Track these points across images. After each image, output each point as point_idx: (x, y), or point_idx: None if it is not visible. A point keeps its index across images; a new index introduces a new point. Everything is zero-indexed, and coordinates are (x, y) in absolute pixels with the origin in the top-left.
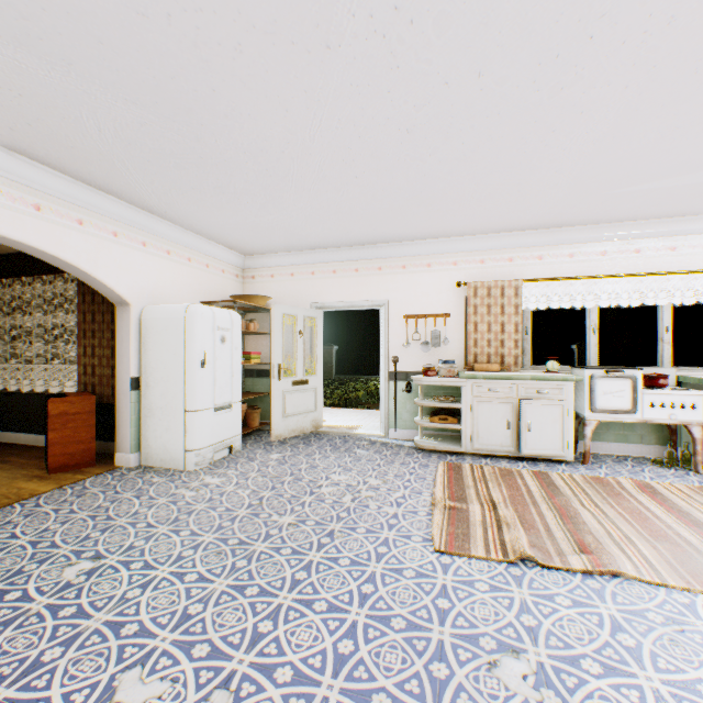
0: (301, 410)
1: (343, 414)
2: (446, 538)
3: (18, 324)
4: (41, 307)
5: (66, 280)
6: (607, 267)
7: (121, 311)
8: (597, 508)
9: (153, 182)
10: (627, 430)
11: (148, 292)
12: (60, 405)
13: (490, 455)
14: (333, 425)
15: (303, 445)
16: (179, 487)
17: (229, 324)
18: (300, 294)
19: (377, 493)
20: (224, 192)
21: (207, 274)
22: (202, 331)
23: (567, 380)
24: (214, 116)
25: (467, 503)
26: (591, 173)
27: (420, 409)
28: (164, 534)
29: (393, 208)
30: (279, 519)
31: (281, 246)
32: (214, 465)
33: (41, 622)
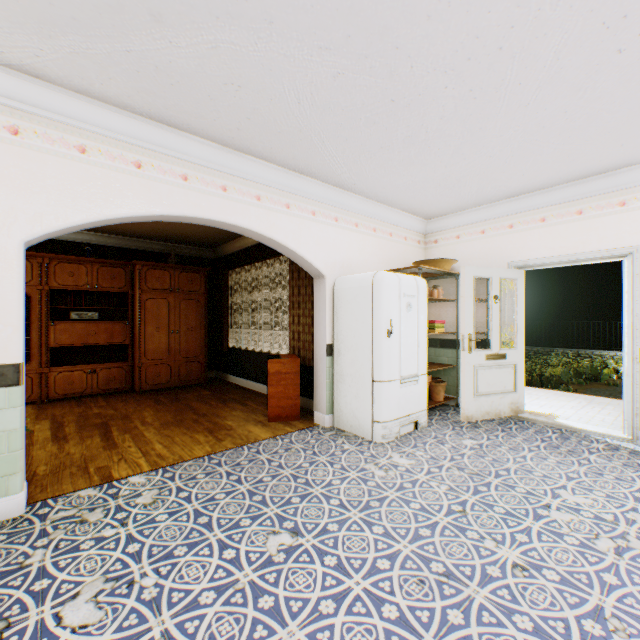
0: (496, 389)
1: (546, 397)
2: None
3: (253, 299)
4: (266, 285)
5: (281, 262)
6: None
7: (317, 283)
8: None
9: (343, 152)
10: None
11: (339, 264)
12: (275, 365)
13: None
14: (536, 411)
15: (501, 433)
16: (367, 461)
17: (413, 291)
18: (492, 254)
19: None
20: (413, 143)
21: (389, 242)
22: (388, 298)
23: None
24: (412, 26)
25: None
26: None
27: None
28: (355, 522)
29: None
30: (495, 548)
31: (470, 200)
32: (400, 440)
33: (243, 605)
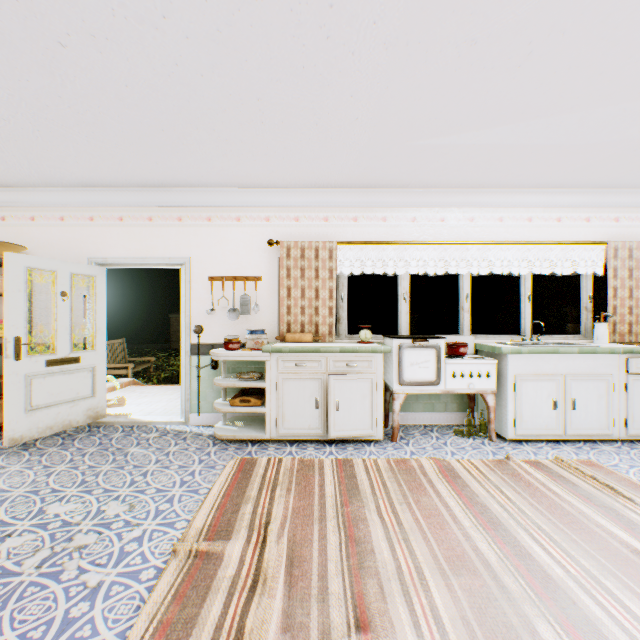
0: (66, 398)
1: (155, 393)
2: None
3: None
4: None
5: None
6: (417, 234)
7: None
8: (393, 514)
9: None
10: (434, 398)
11: None
12: None
13: (300, 439)
14: (129, 411)
15: (57, 448)
16: None
17: None
18: (74, 245)
19: (100, 537)
20: None
21: None
22: None
23: (376, 351)
24: None
25: (230, 537)
26: (391, 106)
27: (223, 389)
28: None
29: (163, 126)
30: None
31: (34, 176)
32: None
33: None
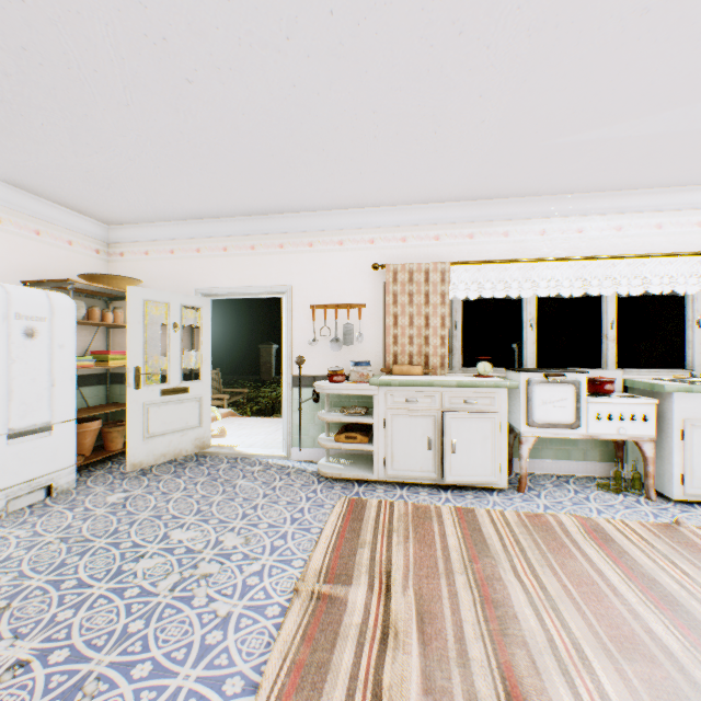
0: (177, 427)
1: (253, 426)
2: (283, 685)
3: None
4: None
5: None
6: (547, 249)
7: None
8: (534, 577)
9: None
10: (569, 444)
11: None
12: None
13: (409, 482)
14: (231, 442)
15: (171, 476)
16: None
17: (44, 311)
18: (182, 277)
19: (222, 567)
20: None
21: (36, 243)
22: None
23: (500, 387)
24: None
25: (350, 582)
26: (527, 102)
27: (326, 423)
28: None
29: (273, 151)
30: (5, 650)
31: (150, 212)
32: (3, 520)
33: None
